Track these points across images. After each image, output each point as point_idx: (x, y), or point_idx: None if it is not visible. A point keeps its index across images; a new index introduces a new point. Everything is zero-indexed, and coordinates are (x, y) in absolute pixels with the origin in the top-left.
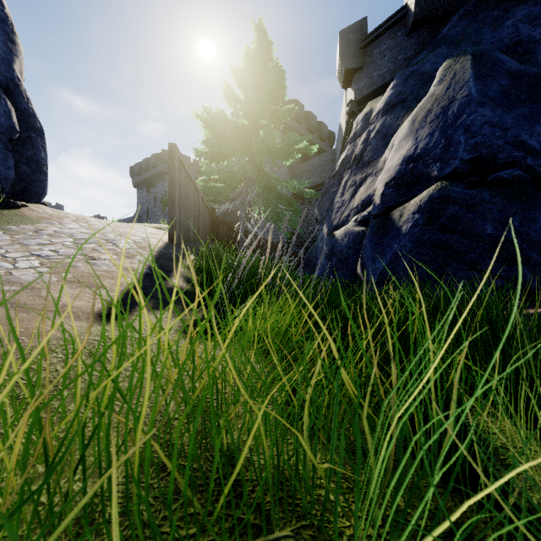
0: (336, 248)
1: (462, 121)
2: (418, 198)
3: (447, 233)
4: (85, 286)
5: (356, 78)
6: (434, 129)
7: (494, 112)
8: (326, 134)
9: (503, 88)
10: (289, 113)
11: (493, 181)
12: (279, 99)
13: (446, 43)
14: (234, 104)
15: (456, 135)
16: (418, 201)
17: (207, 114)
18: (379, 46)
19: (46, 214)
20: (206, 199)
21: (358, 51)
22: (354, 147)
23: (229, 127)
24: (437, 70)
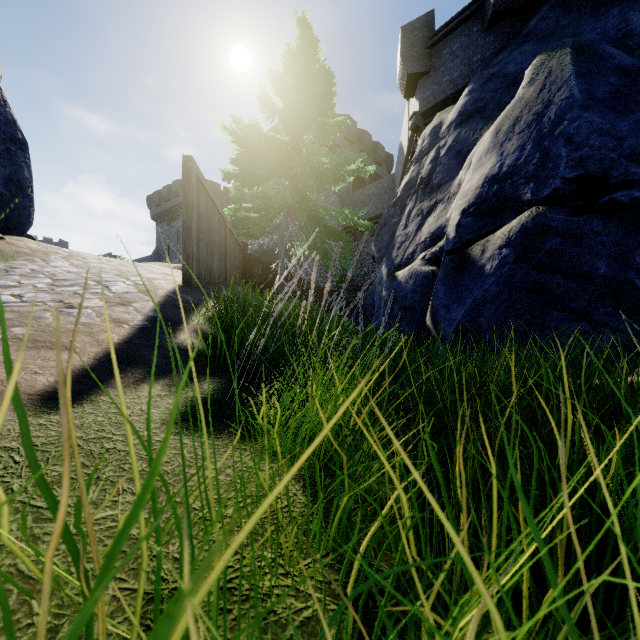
0: (399, 293)
1: (563, 129)
2: (505, 228)
3: (546, 273)
4: (42, 348)
5: (421, 84)
6: (525, 141)
7: (604, 117)
8: (383, 157)
9: (614, 87)
10: (339, 127)
11: (605, 205)
12: (327, 110)
13: (535, 38)
14: (271, 115)
15: (555, 147)
16: (505, 232)
17: (237, 126)
18: (450, 46)
19: (29, 249)
20: (237, 232)
21: (424, 51)
22: (420, 168)
23: (265, 143)
24: (524, 71)
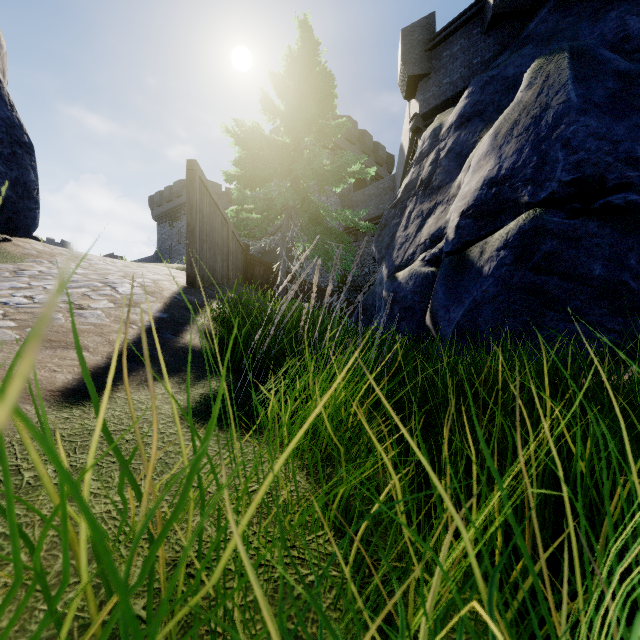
0: (399, 294)
1: (560, 133)
2: (503, 230)
3: (543, 275)
4: (57, 347)
5: (421, 86)
6: (523, 144)
7: (600, 121)
8: (384, 158)
9: (610, 92)
10: (340, 129)
11: (601, 208)
12: (328, 111)
13: (534, 41)
14: (273, 117)
15: (553, 151)
16: (503, 234)
17: (239, 128)
18: (450, 48)
19: (35, 250)
20: (239, 233)
21: (424, 53)
22: (420, 169)
23: (267, 145)
24: (523, 74)
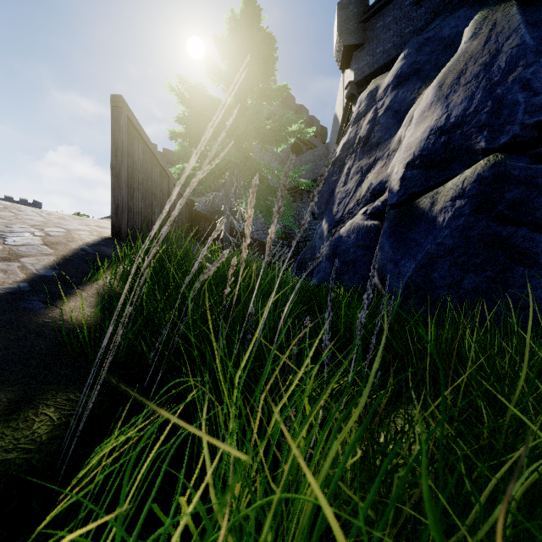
0: (341, 248)
1: (517, 75)
2: (458, 178)
3: (509, 225)
4: None
5: (356, 56)
6: (474, 91)
7: None
8: (318, 130)
9: None
10: (281, 93)
11: None
12: (269, 77)
13: (468, 4)
14: (217, 80)
15: (510, 94)
16: (458, 183)
17: (183, 86)
18: (383, 19)
19: None
20: (184, 189)
21: (359, 25)
22: (358, 129)
23: (211, 105)
24: (460, 33)
